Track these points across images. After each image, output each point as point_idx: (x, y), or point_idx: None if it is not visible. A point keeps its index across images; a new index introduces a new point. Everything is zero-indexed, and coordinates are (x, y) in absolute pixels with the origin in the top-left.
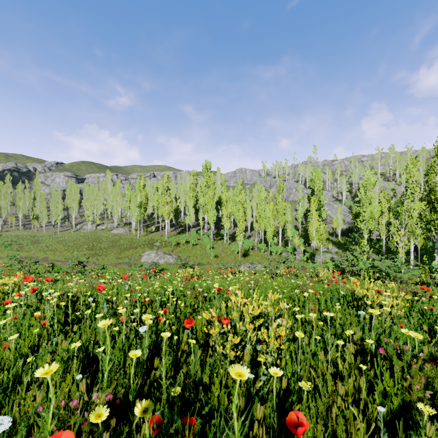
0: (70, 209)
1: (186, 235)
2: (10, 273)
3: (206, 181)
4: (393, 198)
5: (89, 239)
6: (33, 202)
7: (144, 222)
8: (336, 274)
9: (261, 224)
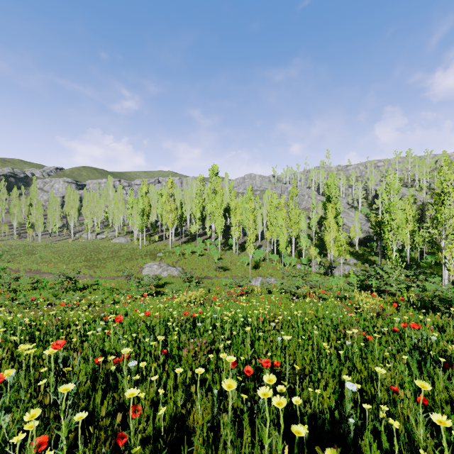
0: (68, 217)
1: (192, 245)
2: None
3: (213, 186)
4: (414, 205)
5: (88, 249)
6: (28, 210)
7: (147, 231)
8: (377, 300)
9: (273, 233)
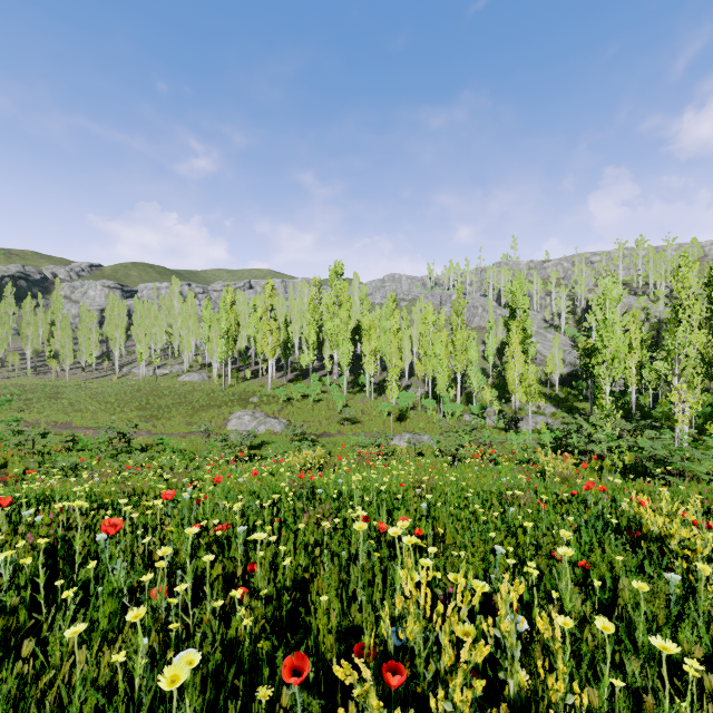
0: (112, 342)
1: (302, 385)
2: None
3: (335, 294)
4: (645, 324)
5: (142, 392)
6: (49, 330)
7: (234, 363)
8: (569, 462)
9: (428, 367)
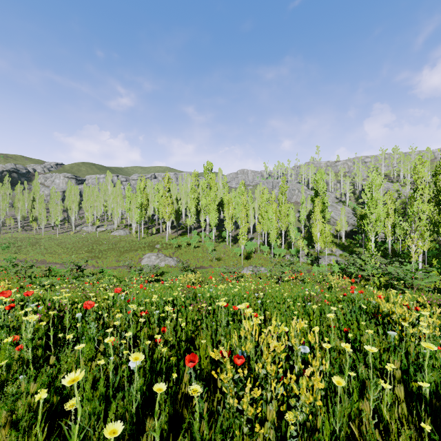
0: (70, 211)
1: (187, 237)
2: (5, 277)
3: (207, 182)
4: (398, 200)
5: (89, 241)
6: (32, 204)
7: (145, 224)
8: (346, 280)
9: (264, 226)
